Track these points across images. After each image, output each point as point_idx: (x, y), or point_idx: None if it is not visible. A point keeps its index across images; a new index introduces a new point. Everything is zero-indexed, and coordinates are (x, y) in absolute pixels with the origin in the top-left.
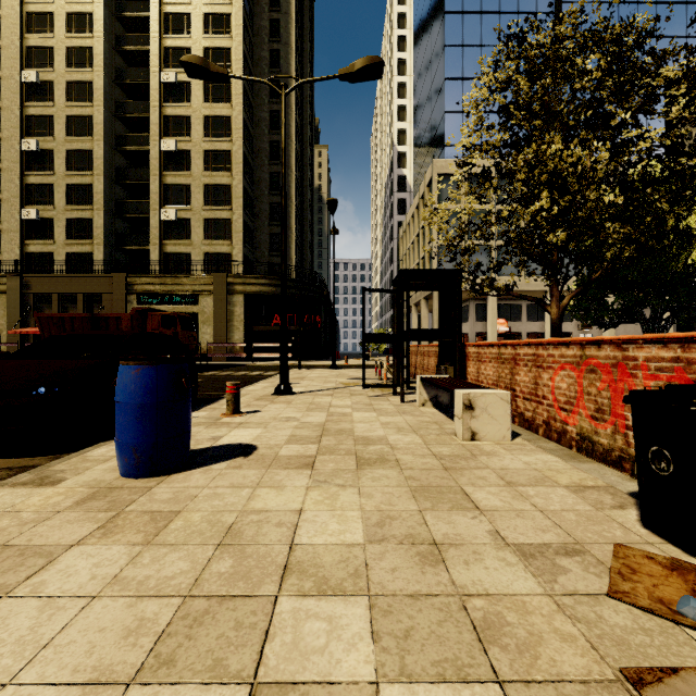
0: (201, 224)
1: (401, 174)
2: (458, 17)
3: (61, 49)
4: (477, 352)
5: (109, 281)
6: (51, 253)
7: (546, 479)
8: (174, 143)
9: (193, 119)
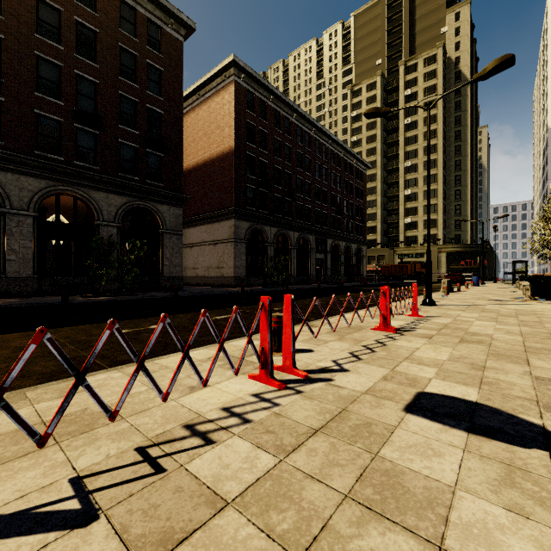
0: (422, 223)
1: None
2: None
3: None
4: None
5: (387, 250)
6: None
7: None
8: (410, 191)
9: (418, 178)
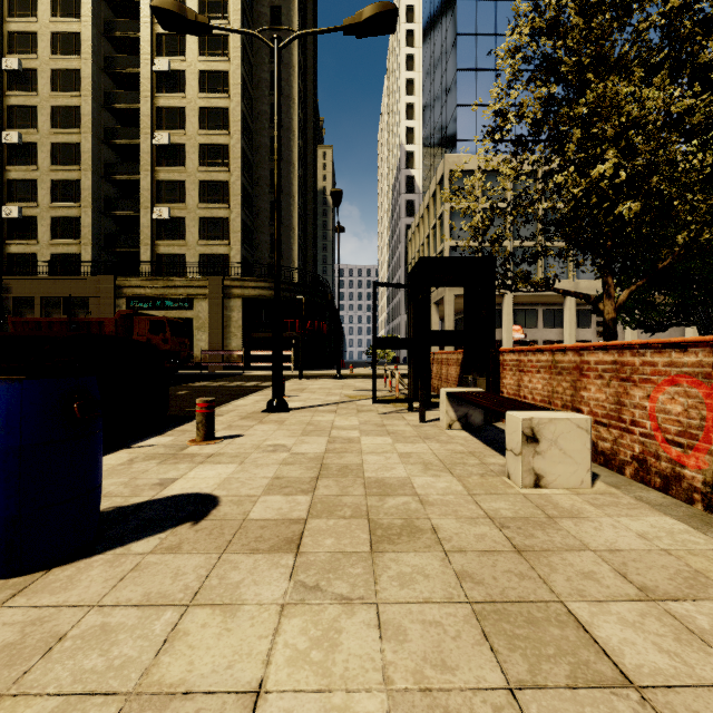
0: (197, 223)
1: (410, 175)
2: (471, 4)
3: (45, 34)
4: (518, 360)
5: (96, 283)
6: (35, 254)
7: (701, 577)
8: (167, 136)
9: (187, 110)
